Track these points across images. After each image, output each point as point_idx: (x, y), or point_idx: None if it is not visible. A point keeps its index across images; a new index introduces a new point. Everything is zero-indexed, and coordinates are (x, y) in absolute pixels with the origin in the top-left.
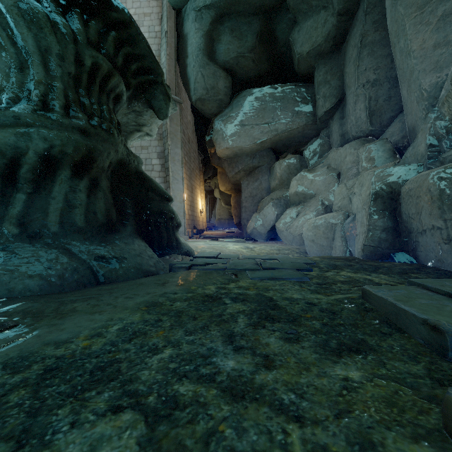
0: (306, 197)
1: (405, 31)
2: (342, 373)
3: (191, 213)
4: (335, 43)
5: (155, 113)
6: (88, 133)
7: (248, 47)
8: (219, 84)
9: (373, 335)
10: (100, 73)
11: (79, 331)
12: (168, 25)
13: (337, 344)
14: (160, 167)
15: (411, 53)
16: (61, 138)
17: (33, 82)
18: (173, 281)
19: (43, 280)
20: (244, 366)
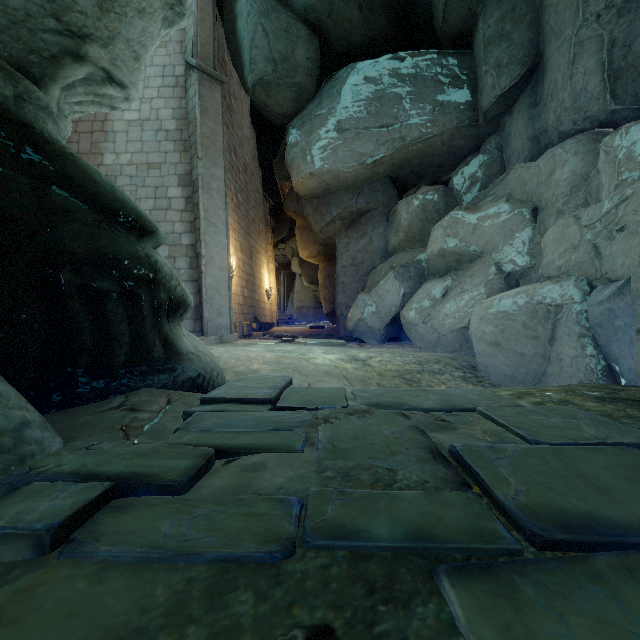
0: (463, 259)
1: None
2: None
3: (248, 294)
4: None
5: None
6: None
7: None
8: (297, 52)
9: None
10: None
11: None
12: None
13: None
14: (184, 203)
15: None
16: None
17: None
18: None
19: None
20: None
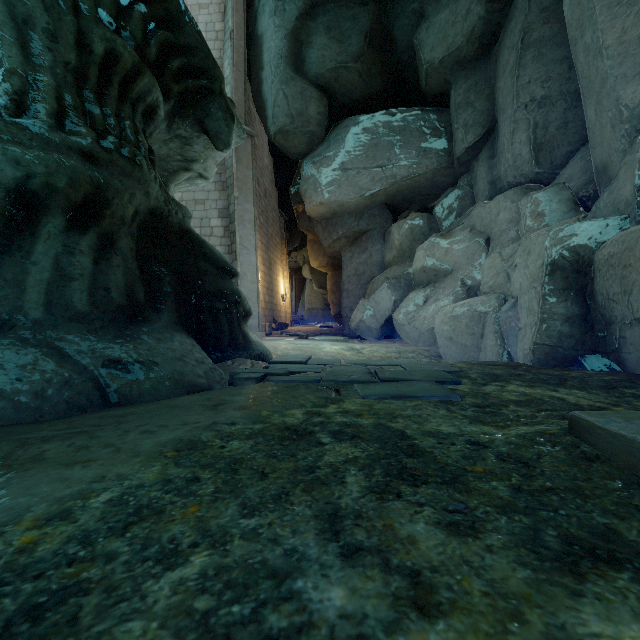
0: (439, 274)
1: (593, 17)
2: (604, 629)
3: (268, 300)
4: (481, 45)
5: (211, 140)
6: (96, 160)
7: (353, 54)
8: (310, 109)
9: (626, 515)
10: (120, 67)
11: (27, 506)
12: (234, 20)
13: (559, 539)
14: (223, 231)
15: (603, 50)
16: (47, 162)
17: (1, 71)
18: (232, 401)
19: (5, 401)
20: (368, 604)
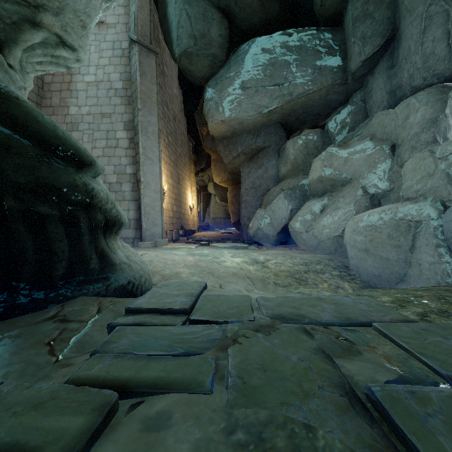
0: (336, 184)
1: None
2: None
3: (176, 209)
4: None
5: None
6: None
7: None
8: (212, 31)
9: None
10: None
11: None
12: None
13: None
14: (128, 142)
15: None
16: None
17: None
18: None
19: None
20: None
